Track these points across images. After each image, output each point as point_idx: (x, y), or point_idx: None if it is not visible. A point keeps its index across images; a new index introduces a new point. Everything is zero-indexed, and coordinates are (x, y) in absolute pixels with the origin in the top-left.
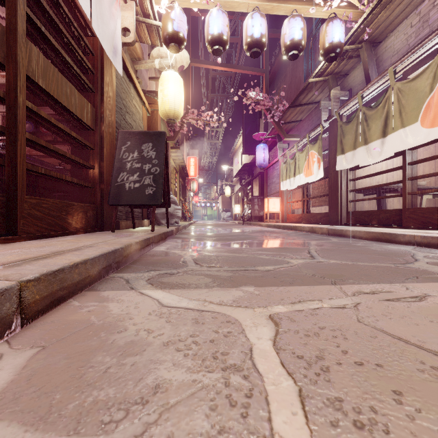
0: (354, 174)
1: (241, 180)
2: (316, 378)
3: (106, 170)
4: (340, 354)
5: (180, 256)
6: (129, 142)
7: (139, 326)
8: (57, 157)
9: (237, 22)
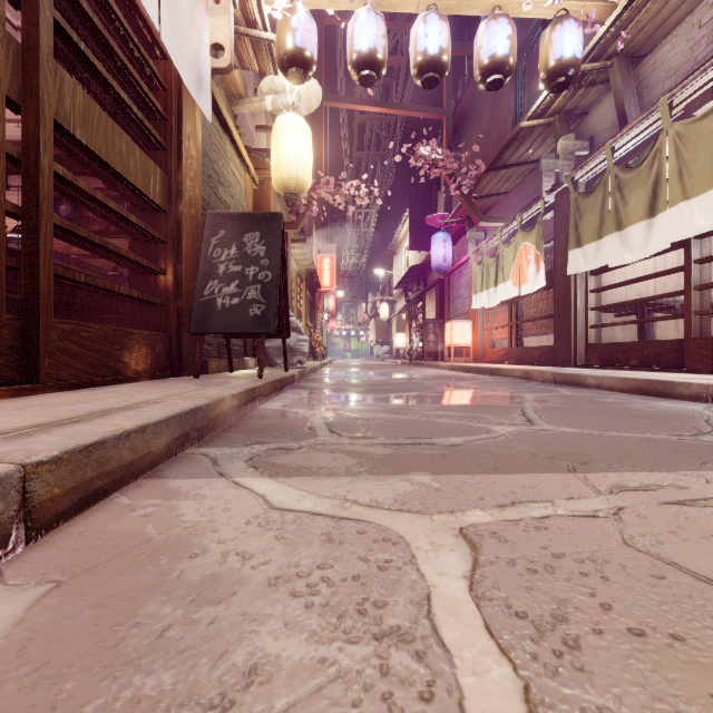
0: (598, 281)
1: (407, 293)
2: (556, 661)
3: (186, 276)
4: (598, 610)
5: (305, 419)
6: (222, 231)
7: (229, 546)
8: (106, 255)
9: (399, 32)
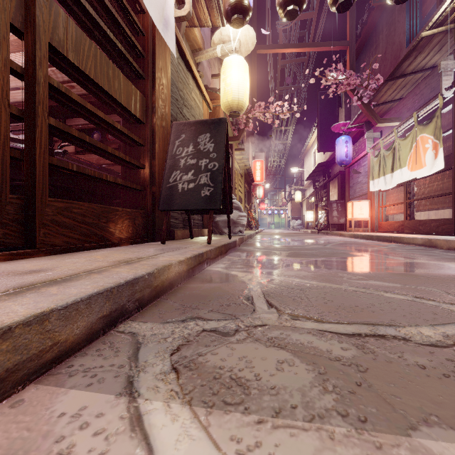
0: None
1: (315, 183)
2: None
3: (158, 169)
4: None
5: (243, 285)
6: (183, 135)
7: None
8: (99, 153)
9: None
